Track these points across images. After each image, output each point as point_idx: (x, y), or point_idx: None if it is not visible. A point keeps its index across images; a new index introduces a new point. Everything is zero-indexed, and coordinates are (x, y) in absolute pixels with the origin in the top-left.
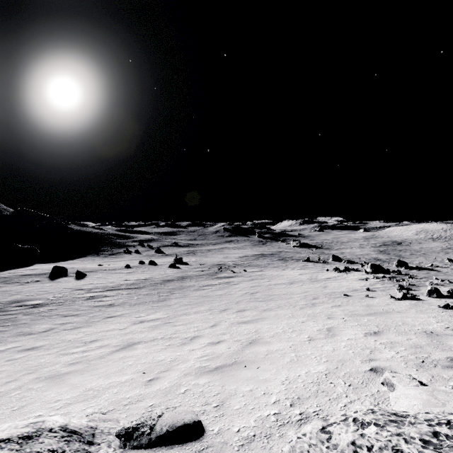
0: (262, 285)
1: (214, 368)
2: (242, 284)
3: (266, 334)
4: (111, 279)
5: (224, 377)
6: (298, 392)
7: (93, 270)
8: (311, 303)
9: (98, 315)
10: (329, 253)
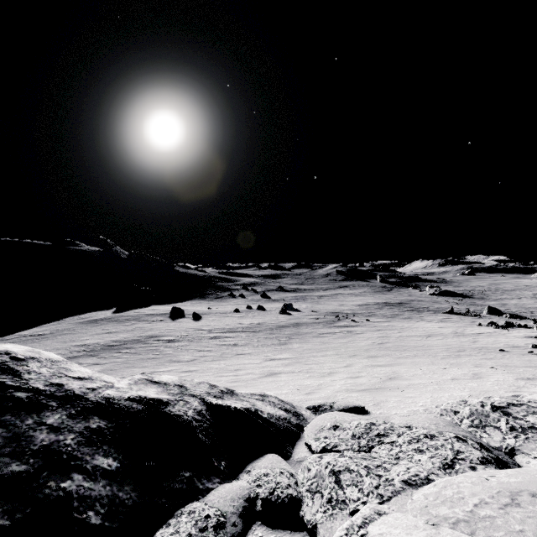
0: (392, 336)
1: (361, 390)
2: (367, 333)
3: (405, 374)
4: (226, 322)
5: (373, 394)
6: (441, 402)
7: (206, 313)
8: (454, 354)
9: (228, 352)
10: (483, 304)
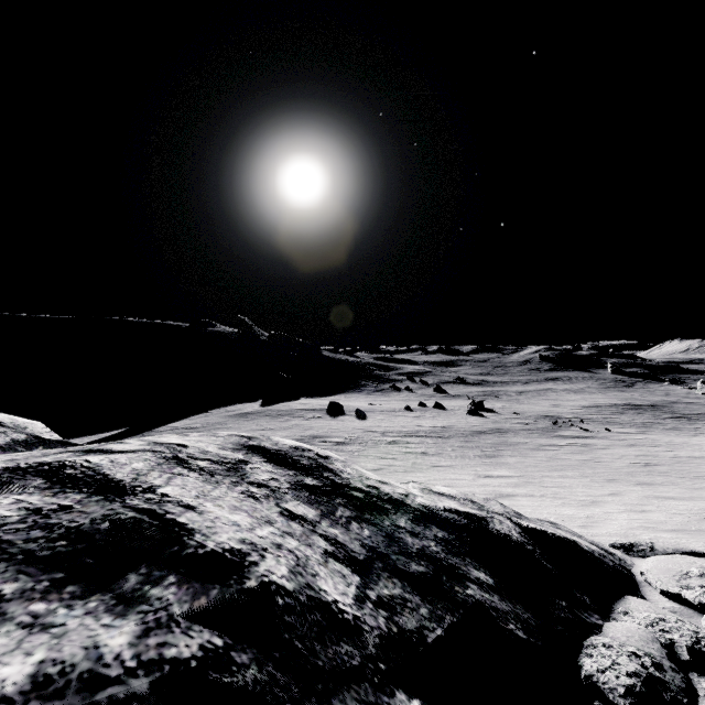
0: (661, 456)
1: (669, 530)
2: (615, 449)
3: None
4: (400, 423)
5: (697, 538)
6: None
7: (369, 410)
8: None
9: (420, 462)
10: None
